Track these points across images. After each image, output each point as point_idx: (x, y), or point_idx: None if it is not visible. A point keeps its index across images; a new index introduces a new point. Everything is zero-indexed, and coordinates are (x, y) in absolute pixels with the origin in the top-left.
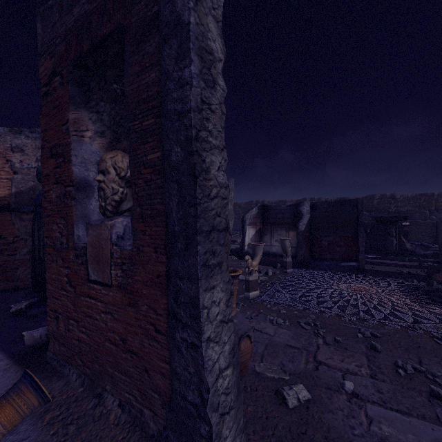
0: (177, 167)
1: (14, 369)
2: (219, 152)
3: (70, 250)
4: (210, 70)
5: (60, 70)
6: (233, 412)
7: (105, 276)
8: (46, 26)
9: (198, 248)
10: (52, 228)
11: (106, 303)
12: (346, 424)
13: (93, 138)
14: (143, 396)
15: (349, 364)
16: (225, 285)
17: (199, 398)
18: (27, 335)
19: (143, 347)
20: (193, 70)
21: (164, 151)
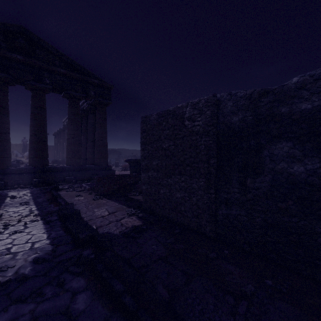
0: None
1: None
2: None
3: None
4: None
5: None
6: None
7: None
8: None
9: None
10: None
11: None
12: None
13: None
14: None
15: None
16: None
17: None
18: None
19: None
20: None
21: None
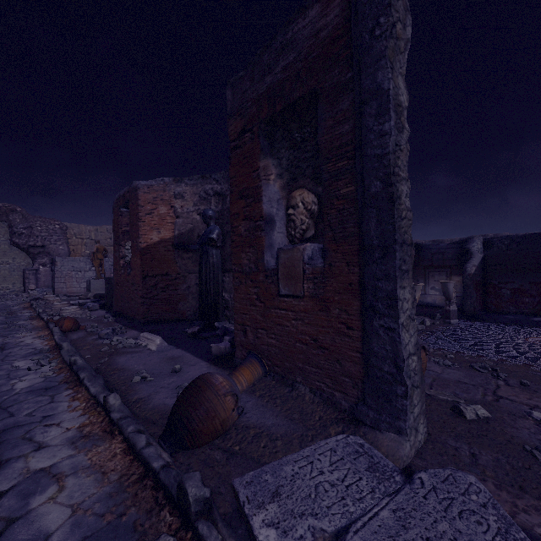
0: (375, 196)
1: (214, 368)
2: (405, 183)
3: (259, 272)
4: (400, 118)
5: (250, 128)
6: (419, 392)
7: (297, 290)
8: (236, 93)
9: (396, 255)
10: (240, 256)
11: (296, 312)
12: (532, 437)
13: (275, 180)
14: (334, 382)
15: (539, 402)
16: (411, 290)
17: (395, 369)
18: (214, 346)
19: (334, 343)
20: (391, 124)
21: (357, 186)
